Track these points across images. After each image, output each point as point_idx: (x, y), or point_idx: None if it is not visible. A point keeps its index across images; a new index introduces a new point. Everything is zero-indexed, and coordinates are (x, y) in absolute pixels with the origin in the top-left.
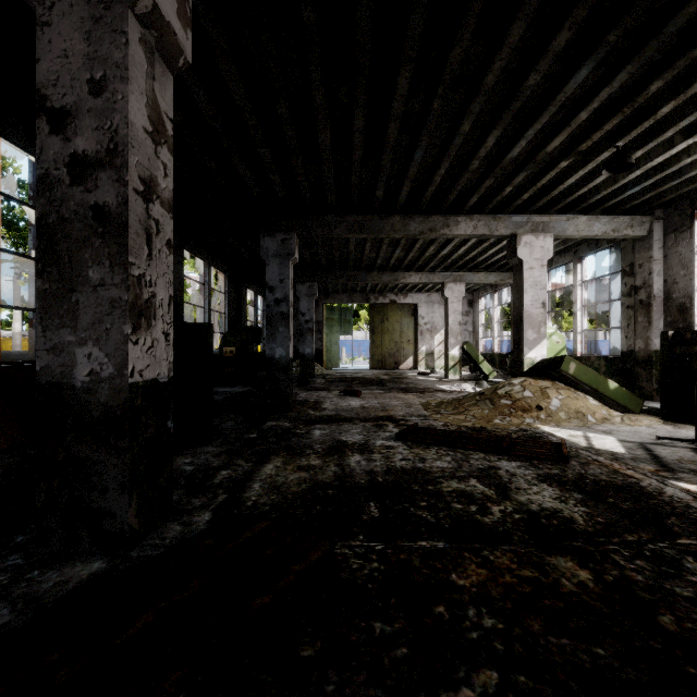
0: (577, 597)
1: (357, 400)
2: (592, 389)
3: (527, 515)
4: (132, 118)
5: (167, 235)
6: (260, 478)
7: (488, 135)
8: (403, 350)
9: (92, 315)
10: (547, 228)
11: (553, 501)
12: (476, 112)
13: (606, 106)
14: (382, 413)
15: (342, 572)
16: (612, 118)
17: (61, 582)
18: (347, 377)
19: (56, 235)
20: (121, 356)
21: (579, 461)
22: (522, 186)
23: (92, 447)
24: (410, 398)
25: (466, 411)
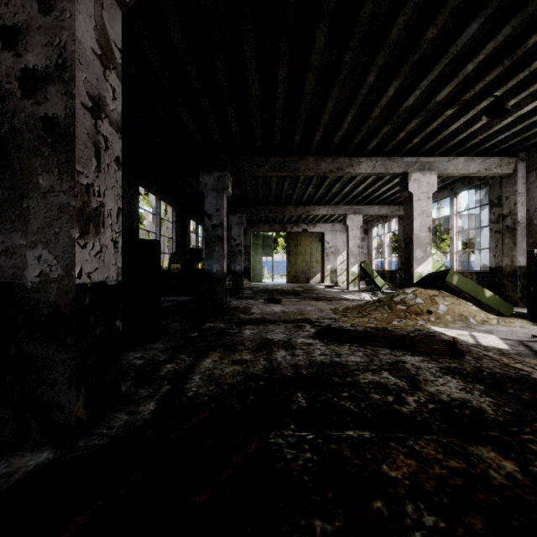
0: (510, 490)
1: (279, 306)
2: (472, 297)
3: (440, 405)
4: (80, 36)
5: (115, 153)
6: (200, 371)
7: (389, 86)
8: (313, 268)
9: (41, 219)
10: (432, 167)
11: (460, 392)
12: (380, 64)
13: (488, 59)
14: (300, 316)
15: (277, 463)
16: (494, 69)
17: (7, 473)
18: (269, 289)
19: (8, 145)
20: (69, 258)
21: (472, 356)
22: (413, 132)
23: (41, 343)
24: (321, 304)
25: (369, 314)
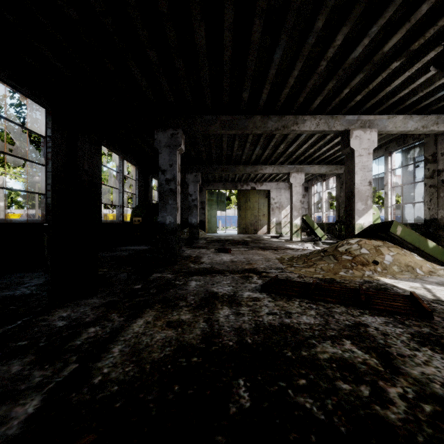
0: None
1: (228, 255)
2: (415, 247)
3: (440, 406)
4: None
5: None
6: (125, 338)
7: (337, 33)
8: (260, 221)
9: None
10: (372, 125)
11: None
12: (330, 5)
13: (443, 0)
14: (247, 266)
15: None
16: None
17: None
18: (222, 239)
19: None
20: None
21: (441, 316)
22: (356, 90)
23: None
24: (267, 254)
25: (314, 264)
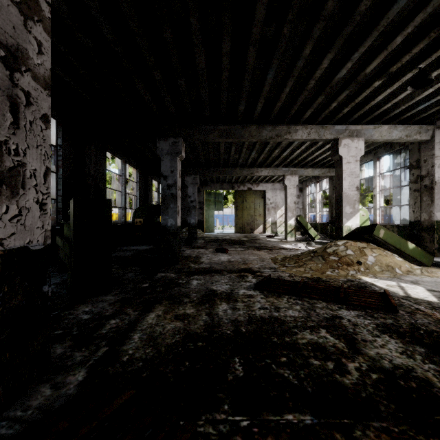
0: None
1: (225, 255)
2: (396, 248)
3: (383, 375)
4: None
5: (42, 110)
6: (141, 328)
7: (323, 58)
8: (256, 220)
9: None
10: (359, 134)
11: (401, 356)
12: (316, 37)
13: (415, 32)
14: (243, 266)
15: None
16: (420, 42)
17: None
18: (219, 238)
19: None
20: None
21: (405, 310)
22: (343, 103)
23: None
24: (262, 254)
25: (305, 264)
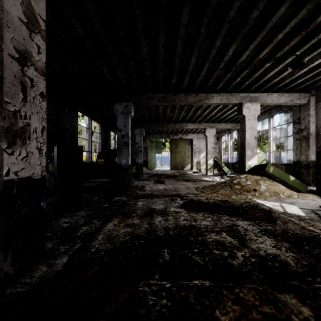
0: None
1: (162, 185)
2: (282, 180)
3: (259, 259)
4: (7, 8)
5: (40, 89)
6: (103, 232)
7: (229, 48)
8: (186, 161)
9: None
10: (257, 99)
11: (273, 248)
12: (223, 34)
13: (292, 31)
14: (175, 192)
15: (141, 308)
16: (295, 37)
17: None
18: (159, 174)
19: None
20: None
21: (281, 221)
22: (245, 78)
23: None
24: (188, 184)
25: (217, 191)
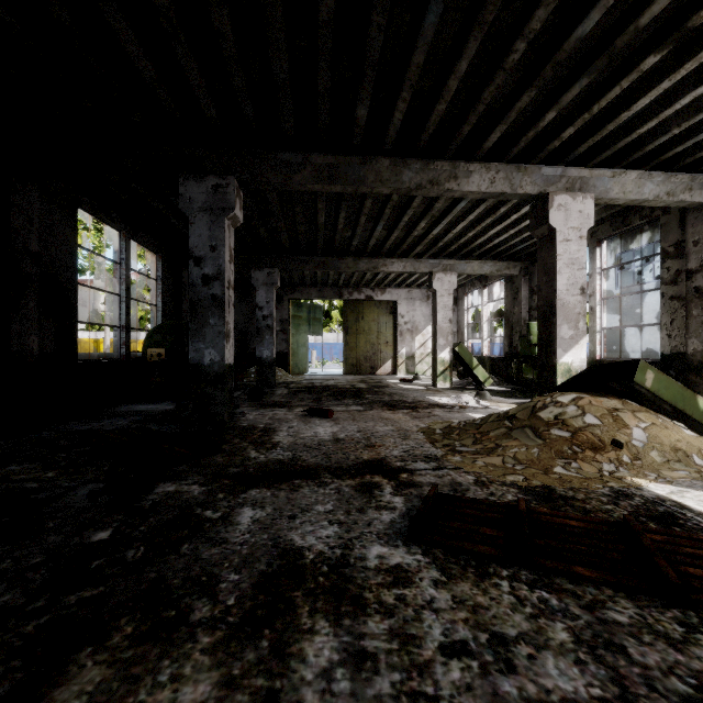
0: None
1: (328, 424)
2: (677, 410)
3: None
4: None
5: None
6: None
7: None
8: (380, 352)
9: None
10: (586, 186)
11: None
12: None
13: None
14: (367, 452)
15: None
16: None
17: None
18: (316, 385)
19: None
20: None
21: None
22: (565, 116)
23: None
24: (401, 418)
25: (499, 447)
